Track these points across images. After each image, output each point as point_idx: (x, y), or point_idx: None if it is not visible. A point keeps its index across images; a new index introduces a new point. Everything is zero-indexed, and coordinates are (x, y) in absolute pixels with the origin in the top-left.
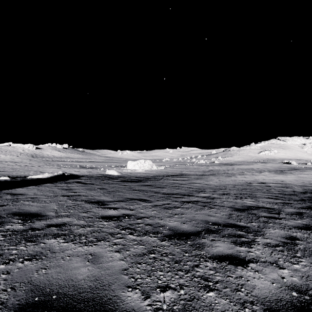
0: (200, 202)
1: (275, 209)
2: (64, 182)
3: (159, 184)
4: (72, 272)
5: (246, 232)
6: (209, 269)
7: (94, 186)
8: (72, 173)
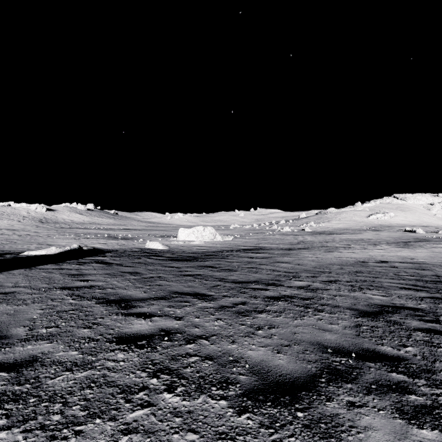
0: (297, 298)
1: (426, 311)
2: (77, 261)
3: (225, 264)
4: None
5: (409, 376)
6: None
7: (122, 269)
8: (95, 247)
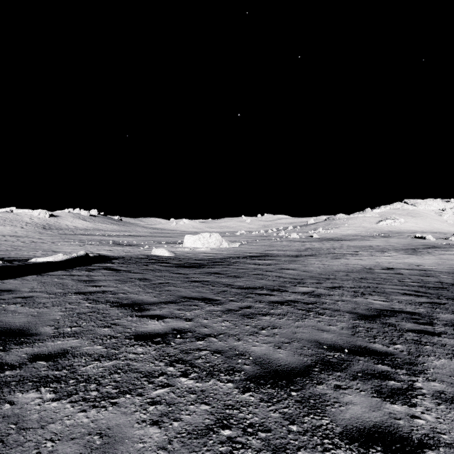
0: (300, 303)
1: (423, 315)
2: (85, 268)
3: (232, 270)
4: None
5: (392, 367)
6: None
7: (131, 275)
8: (101, 254)
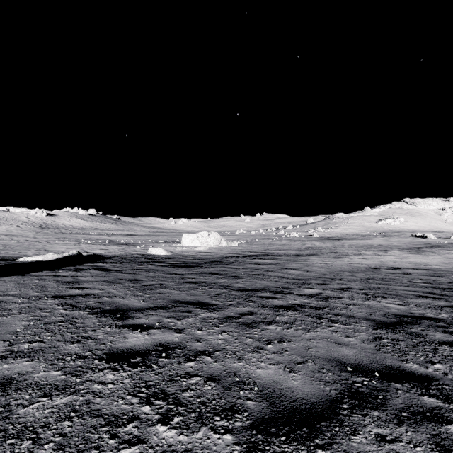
0: (308, 308)
1: (448, 321)
2: (74, 267)
3: (231, 270)
4: None
5: (443, 400)
6: None
7: (121, 275)
8: (95, 253)
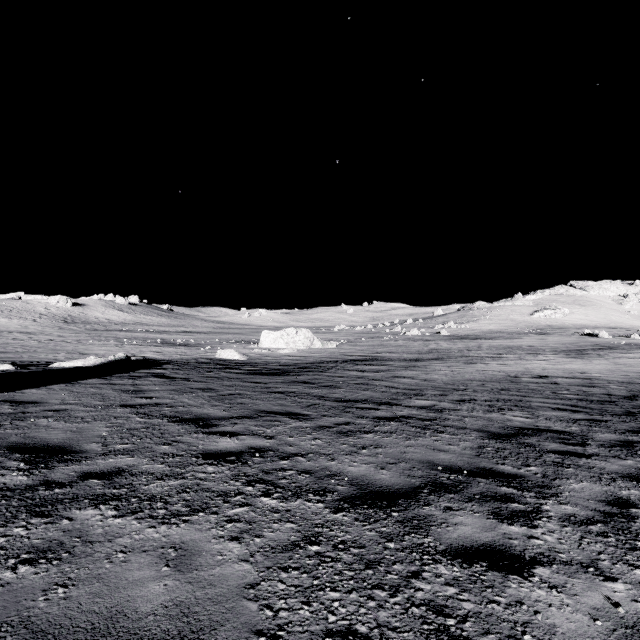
0: (415, 419)
1: (575, 434)
2: (128, 375)
3: (326, 378)
4: (128, 595)
5: (519, 489)
6: (446, 583)
7: (190, 384)
8: (146, 357)
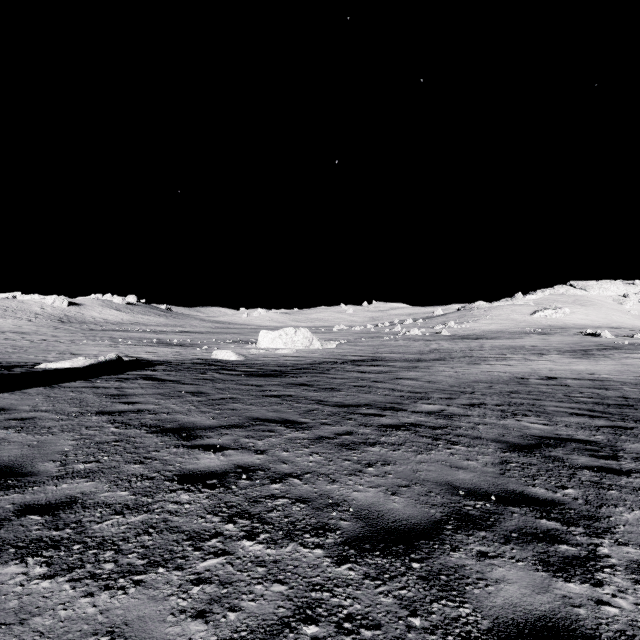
0: (424, 427)
1: (602, 444)
2: (116, 377)
3: (326, 380)
4: None
5: (563, 523)
6: None
7: (180, 387)
8: (140, 357)
